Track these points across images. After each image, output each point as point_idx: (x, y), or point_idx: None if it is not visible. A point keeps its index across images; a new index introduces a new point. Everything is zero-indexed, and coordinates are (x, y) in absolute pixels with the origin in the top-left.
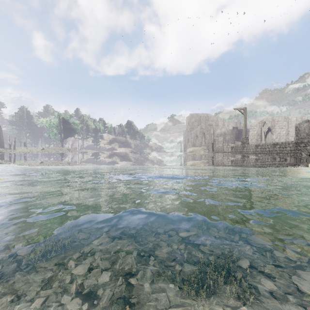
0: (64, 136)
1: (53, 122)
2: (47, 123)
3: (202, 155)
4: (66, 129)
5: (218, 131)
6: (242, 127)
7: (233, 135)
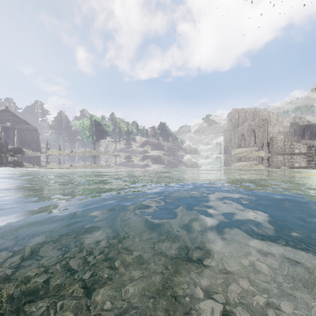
0: (96, 139)
1: (85, 124)
2: (80, 126)
3: (263, 157)
4: (97, 131)
5: (269, 129)
6: (304, 123)
7: (290, 133)
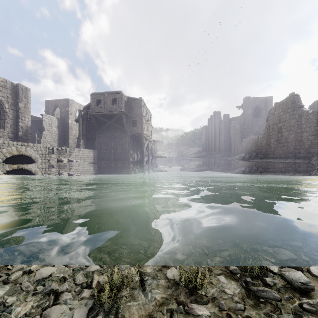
0: None
1: None
2: None
3: None
4: None
5: None
6: None
7: None
